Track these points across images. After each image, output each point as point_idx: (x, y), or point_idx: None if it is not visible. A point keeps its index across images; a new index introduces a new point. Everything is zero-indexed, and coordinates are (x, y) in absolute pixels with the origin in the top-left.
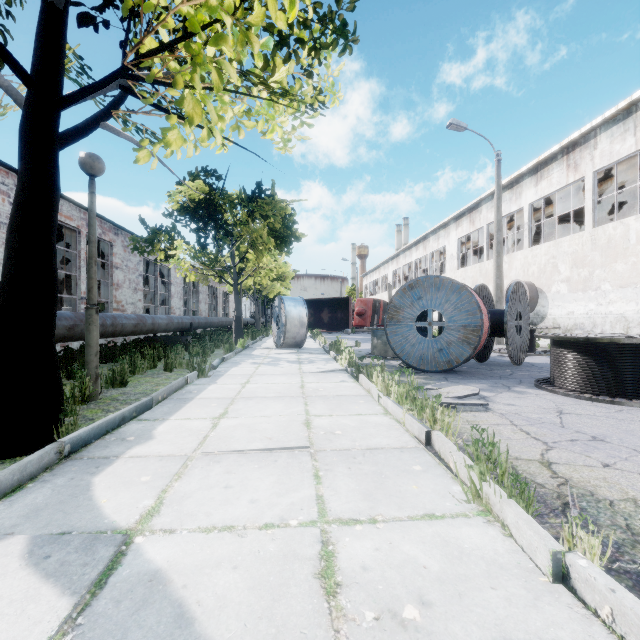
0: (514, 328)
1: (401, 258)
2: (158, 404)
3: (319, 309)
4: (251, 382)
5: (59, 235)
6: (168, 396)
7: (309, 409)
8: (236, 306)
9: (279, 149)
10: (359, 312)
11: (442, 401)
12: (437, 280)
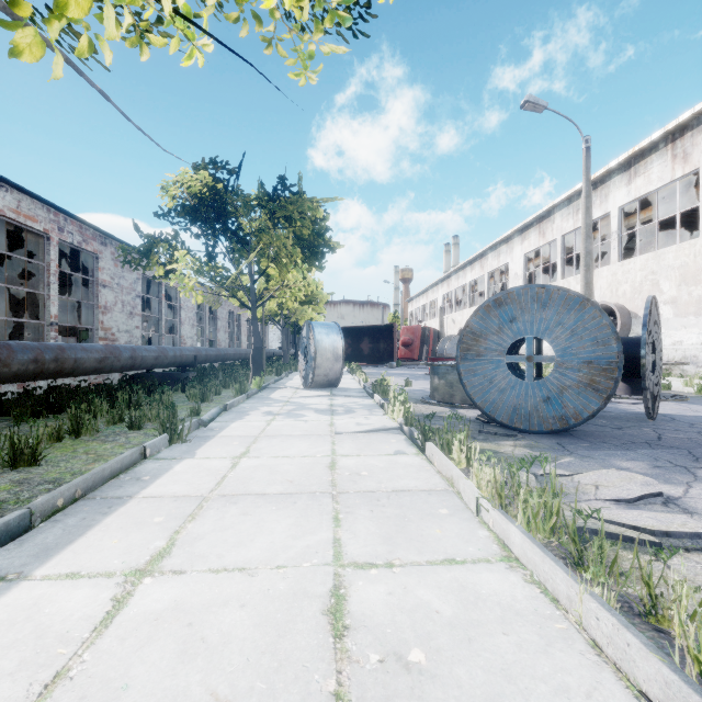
0: (650, 365)
1: (453, 280)
2: (52, 516)
3: (358, 339)
4: (250, 454)
5: (33, 245)
6: (89, 491)
7: (342, 538)
8: (254, 334)
9: (295, 76)
10: (405, 342)
11: (607, 516)
12: (542, 291)
